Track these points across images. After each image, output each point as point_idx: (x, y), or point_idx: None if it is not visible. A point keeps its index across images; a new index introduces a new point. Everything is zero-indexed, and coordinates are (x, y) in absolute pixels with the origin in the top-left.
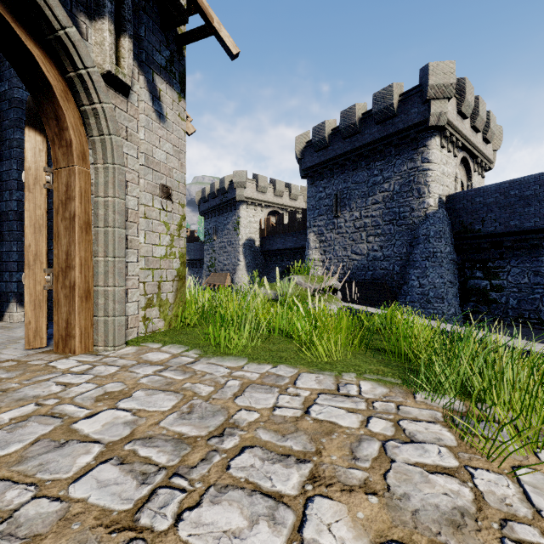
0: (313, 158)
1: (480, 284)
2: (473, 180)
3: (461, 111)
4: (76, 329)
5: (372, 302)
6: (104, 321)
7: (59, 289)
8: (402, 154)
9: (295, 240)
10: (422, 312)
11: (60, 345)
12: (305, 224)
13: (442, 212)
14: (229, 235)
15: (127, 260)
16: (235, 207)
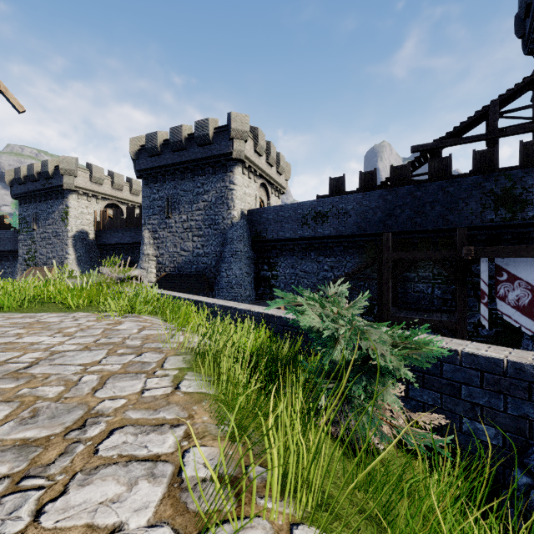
0: (147, 162)
1: (267, 274)
2: (271, 200)
3: (257, 151)
4: None
5: (195, 290)
6: None
7: None
8: (217, 174)
9: (133, 236)
10: (228, 295)
11: None
12: None
13: (243, 222)
14: (55, 225)
15: None
16: (62, 196)
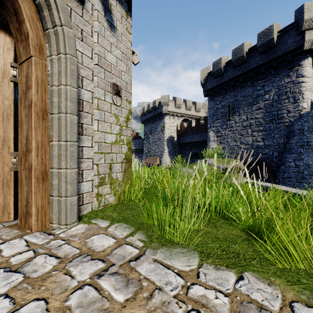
0: (212, 83)
1: None
2: None
3: None
4: (33, 208)
5: (257, 177)
6: (58, 201)
7: (21, 170)
8: (280, 73)
9: (199, 136)
10: (297, 185)
11: (22, 220)
12: (206, 126)
13: None
14: (158, 134)
15: (82, 145)
16: (161, 117)
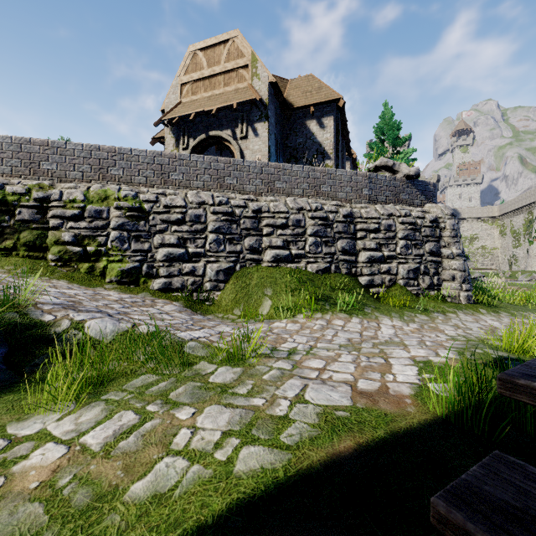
0: None
1: None
2: None
3: None
4: None
5: None
6: None
7: None
8: None
9: None
10: None
11: None
12: None
13: None
14: None
15: None
16: None
